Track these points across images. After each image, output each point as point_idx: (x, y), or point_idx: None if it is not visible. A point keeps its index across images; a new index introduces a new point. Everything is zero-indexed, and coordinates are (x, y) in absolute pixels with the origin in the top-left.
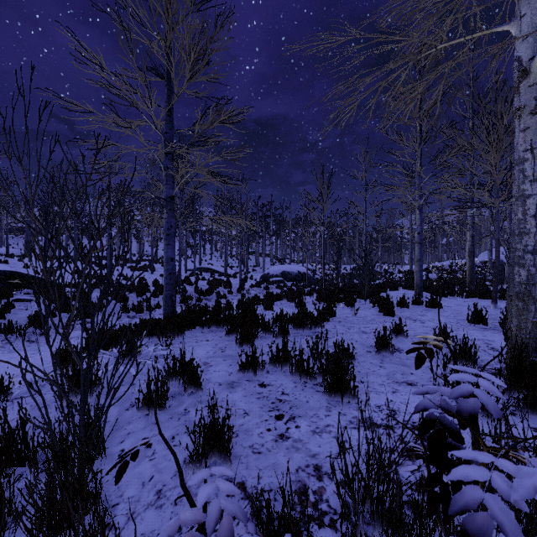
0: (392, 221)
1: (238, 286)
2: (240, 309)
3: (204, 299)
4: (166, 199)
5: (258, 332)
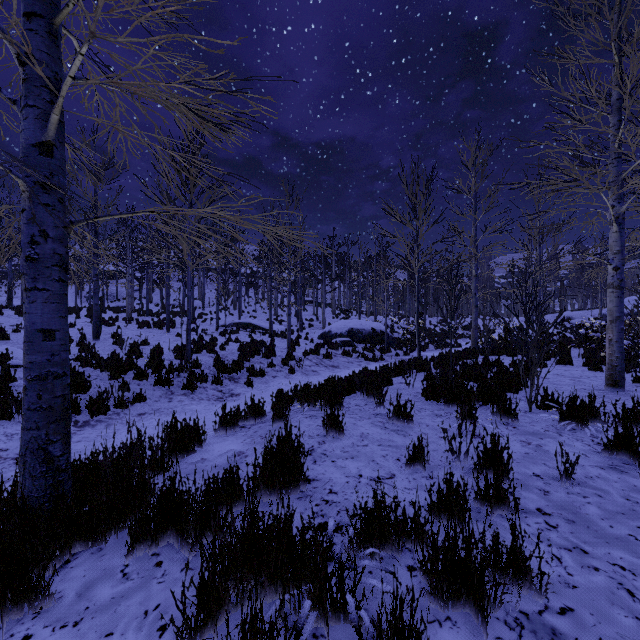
0: (487, 260)
1: (285, 353)
2: (257, 465)
3: (227, 378)
4: (26, 151)
5: (297, 630)
